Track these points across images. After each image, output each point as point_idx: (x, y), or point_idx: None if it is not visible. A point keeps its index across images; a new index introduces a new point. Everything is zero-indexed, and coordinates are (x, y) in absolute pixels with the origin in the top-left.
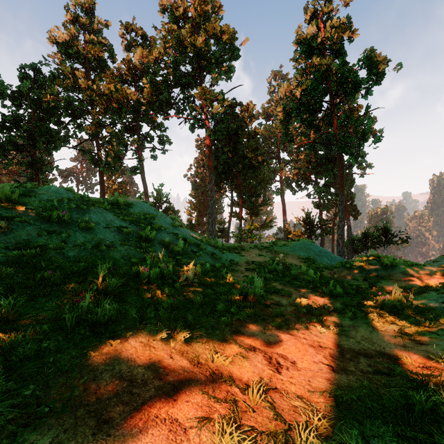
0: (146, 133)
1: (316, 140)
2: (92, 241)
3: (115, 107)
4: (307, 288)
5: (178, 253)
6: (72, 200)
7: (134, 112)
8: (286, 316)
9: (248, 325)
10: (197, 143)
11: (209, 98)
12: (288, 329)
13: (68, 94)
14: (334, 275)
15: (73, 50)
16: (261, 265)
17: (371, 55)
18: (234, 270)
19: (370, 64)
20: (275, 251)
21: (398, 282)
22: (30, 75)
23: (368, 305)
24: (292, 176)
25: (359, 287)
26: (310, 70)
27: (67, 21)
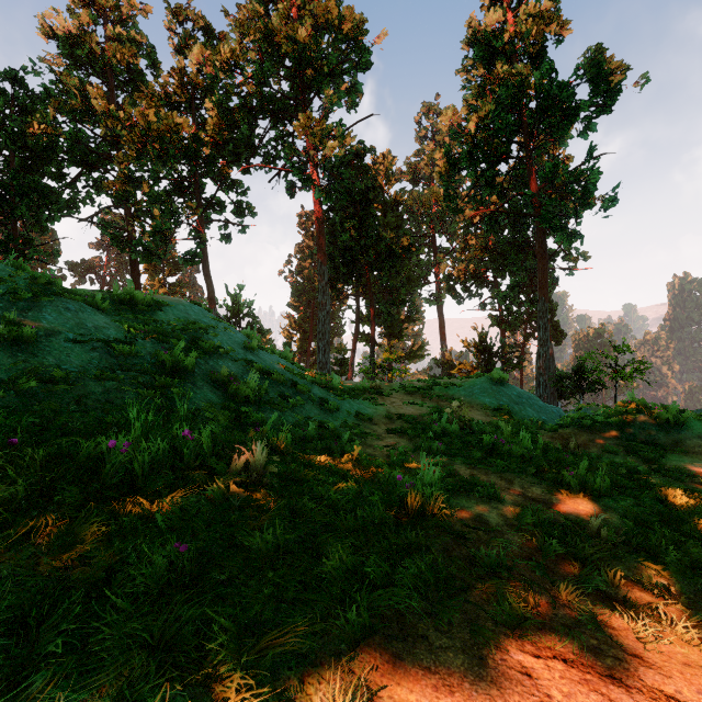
0: (211, 196)
1: (496, 213)
2: (13, 370)
3: (156, 149)
4: (524, 473)
5: (248, 400)
6: (3, 282)
7: (190, 157)
8: (516, 569)
9: (423, 623)
10: (300, 220)
11: (320, 133)
12: (545, 632)
13: (76, 126)
14: (566, 443)
15: (85, 51)
16: (415, 422)
17: (598, 58)
18: (366, 434)
19: (596, 74)
20: (437, 396)
21: (701, 458)
22: (6, 92)
23: (692, 523)
24: (456, 273)
25: (632, 470)
26: (491, 88)
27: (74, 1)
